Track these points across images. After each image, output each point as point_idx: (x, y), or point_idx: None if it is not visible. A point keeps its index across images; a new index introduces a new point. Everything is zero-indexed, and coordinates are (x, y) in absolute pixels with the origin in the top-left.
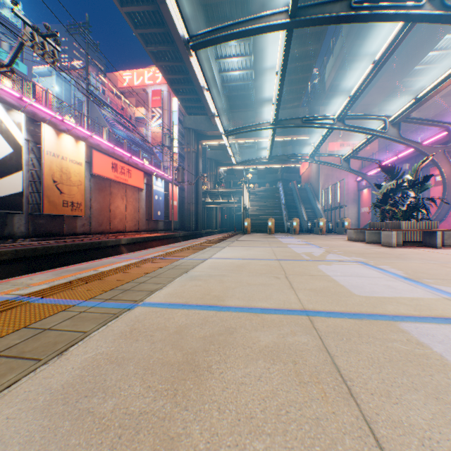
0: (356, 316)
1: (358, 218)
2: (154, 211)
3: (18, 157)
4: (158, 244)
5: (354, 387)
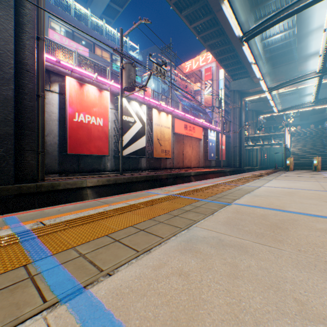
0: None
1: None
2: (208, 153)
3: (143, 128)
4: (212, 176)
5: None
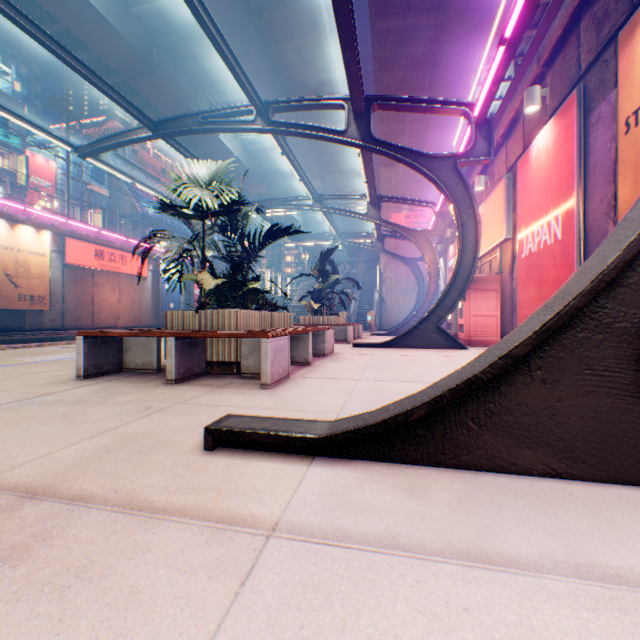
0: None
1: None
2: (164, 303)
3: None
4: None
5: None
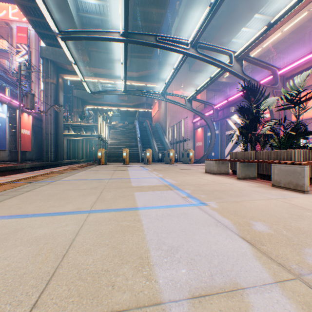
0: None
1: (194, 150)
2: None
3: None
4: None
5: None
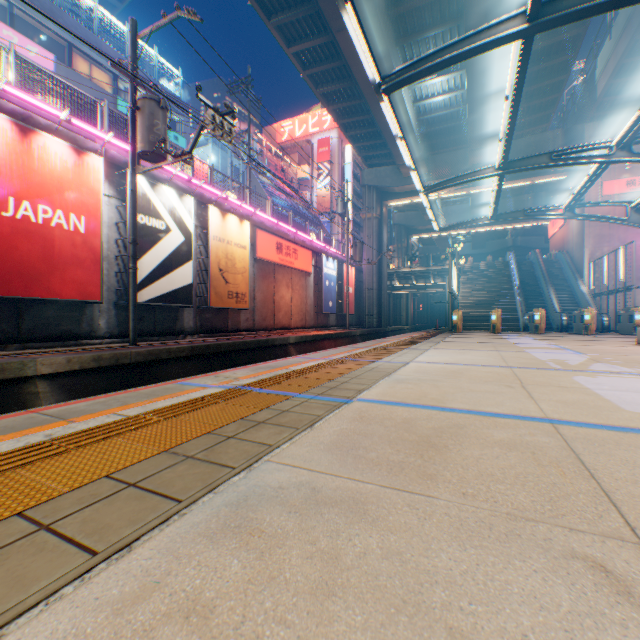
0: (619, 429)
1: None
2: (324, 301)
3: (189, 246)
4: (330, 344)
5: (597, 473)
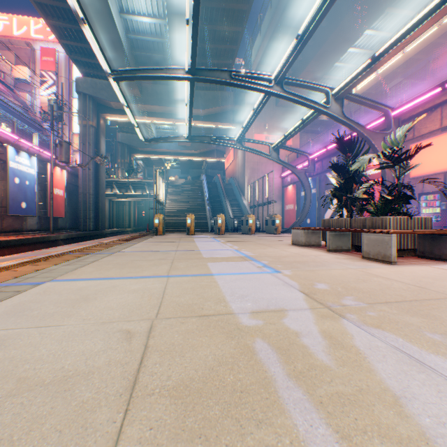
0: None
1: (283, 215)
2: (12, 200)
3: None
4: (3, 254)
5: None
